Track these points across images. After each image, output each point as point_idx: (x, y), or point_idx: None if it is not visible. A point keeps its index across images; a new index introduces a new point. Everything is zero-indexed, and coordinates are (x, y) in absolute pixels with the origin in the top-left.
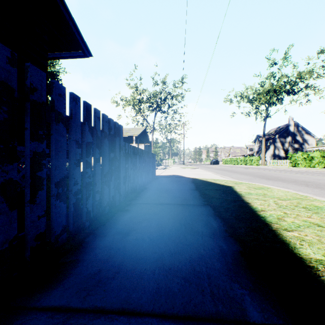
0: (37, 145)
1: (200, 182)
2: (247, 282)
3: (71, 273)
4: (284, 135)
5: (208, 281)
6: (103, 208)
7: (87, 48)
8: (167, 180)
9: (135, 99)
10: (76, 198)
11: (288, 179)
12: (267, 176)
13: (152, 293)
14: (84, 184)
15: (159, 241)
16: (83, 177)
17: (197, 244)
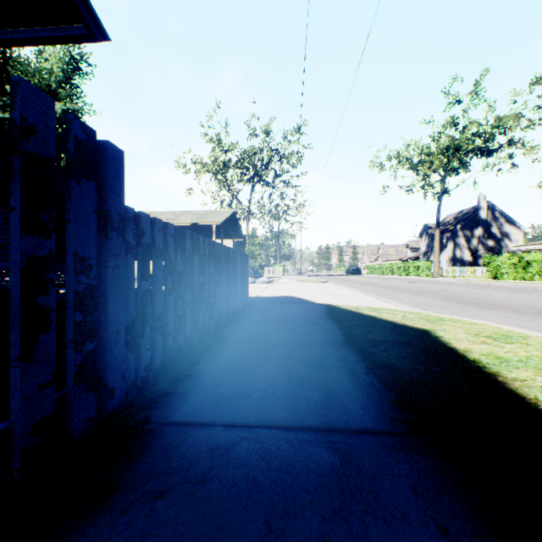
0: None
1: (348, 317)
2: None
3: None
4: (471, 226)
5: None
6: None
7: (93, 17)
8: (274, 309)
9: (218, 162)
10: None
11: (517, 305)
12: (470, 300)
13: None
14: None
15: None
16: None
17: None
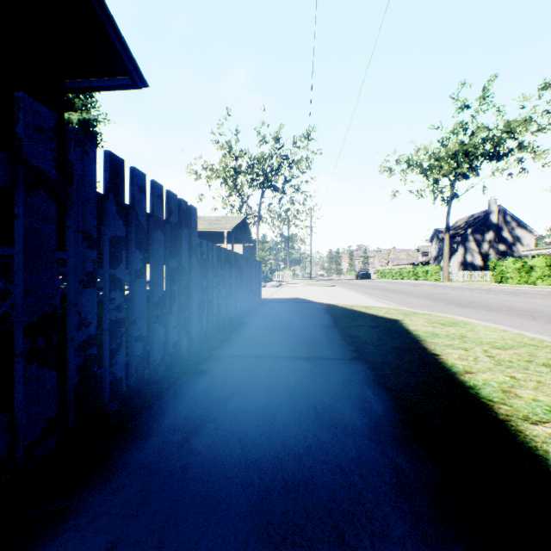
0: None
1: (341, 312)
2: None
3: None
4: (482, 230)
5: None
6: (152, 369)
7: (138, 71)
8: (282, 307)
9: (228, 168)
10: (86, 355)
11: (495, 305)
12: (457, 301)
13: None
14: (106, 323)
15: (262, 452)
16: (104, 310)
17: (344, 458)
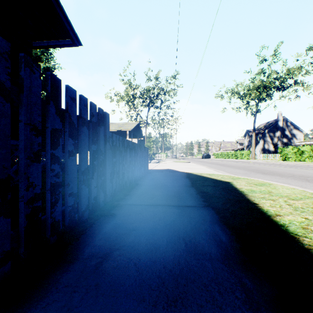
0: None
1: (195, 177)
2: None
3: None
4: (273, 130)
5: None
6: (80, 214)
7: (76, 36)
8: (160, 174)
9: (129, 95)
10: (33, 207)
11: (284, 173)
12: (262, 171)
13: None
14: (48, 185)
15: (150, 273)
16: (47, 177)
17: (207, 278)
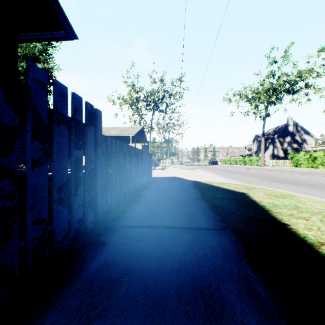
0: None
1: (205, 187)
2: None
3: None
4: (283, 135)
5: None
6: (55, 246)
7: (70, 28)
8: (166, 183)
9: (132, 98)
10: None
11: (301, 181)
12: (276, 179)
13: None
14: None
15: None
16: None
17: None
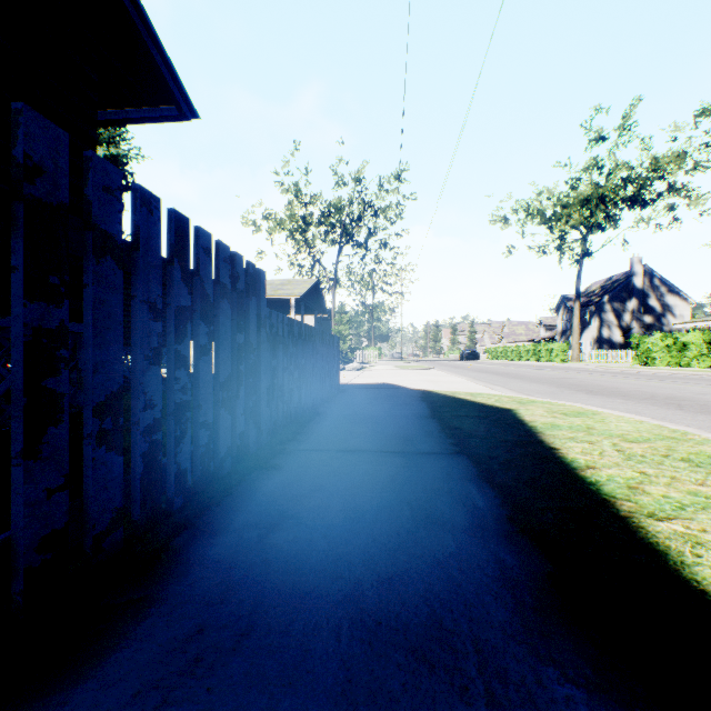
0: (44, 311)
1: (441, 400)
2: (577, 662)
3: (127, 637)
4: (622, 297)
5: (477, 660)
6: (217, 462)
7: (186, 99)
8: (367, 394)
9: (296, 217)
10: (151, 441)
11: (635, 392)
12: (588, 387)
13: (334, 698)
14: (171, 406)
15: (351, 548)
16: (168, 391)
17: (442, 553)
